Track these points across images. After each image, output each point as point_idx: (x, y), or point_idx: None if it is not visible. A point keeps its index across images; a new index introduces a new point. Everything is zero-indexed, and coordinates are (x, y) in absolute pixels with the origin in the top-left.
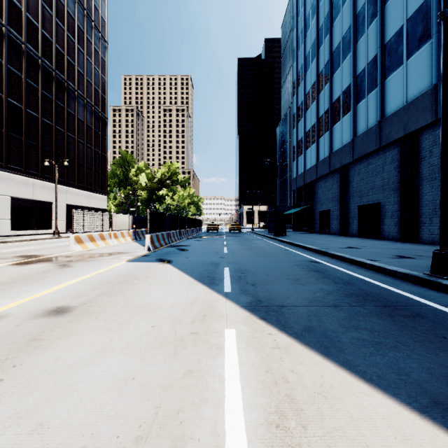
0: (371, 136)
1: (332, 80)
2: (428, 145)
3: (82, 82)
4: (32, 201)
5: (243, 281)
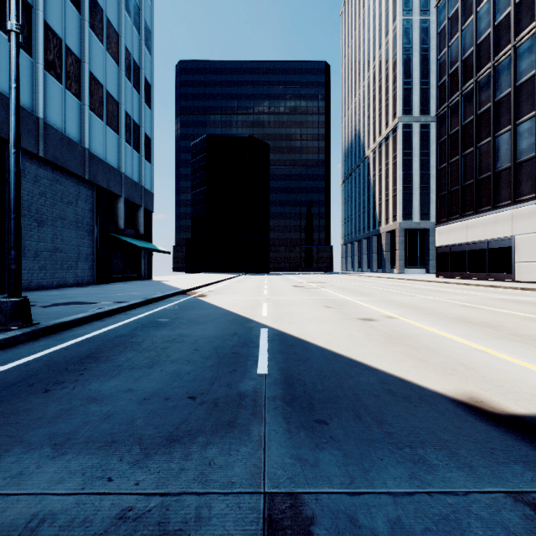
0: None
1: None
2: None
3: None
4: None
5: (244, 338)
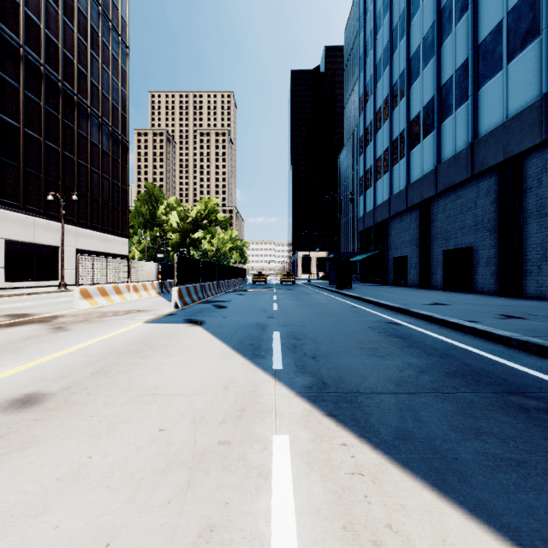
0: (460, 162)
1: (410, 93)
2: (536, 173)
3: (96, 96)
4: (32, 245)
5: (299, 351)
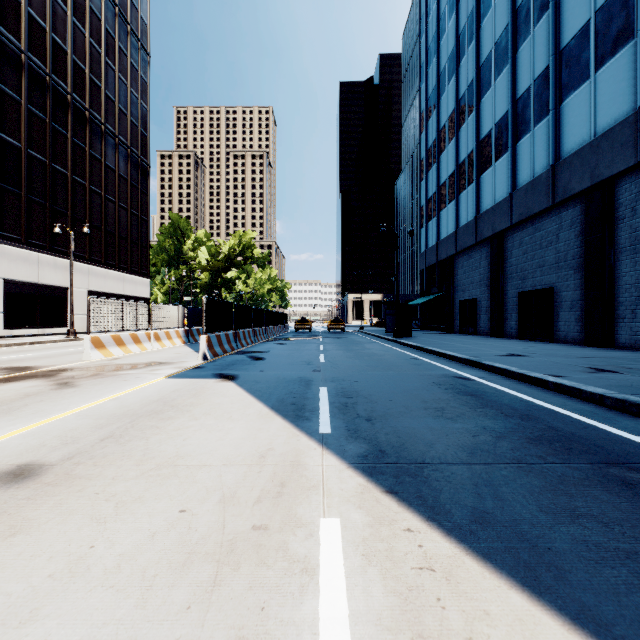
0: (539, 188)
1: (480, 107)
2: (629, 200)
3: (112, 112)
4: (37, 285)
5: (351, 412)
